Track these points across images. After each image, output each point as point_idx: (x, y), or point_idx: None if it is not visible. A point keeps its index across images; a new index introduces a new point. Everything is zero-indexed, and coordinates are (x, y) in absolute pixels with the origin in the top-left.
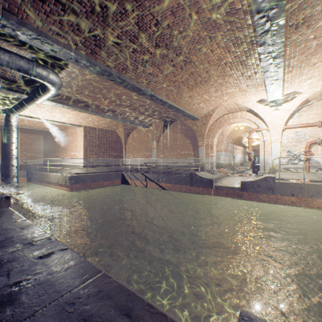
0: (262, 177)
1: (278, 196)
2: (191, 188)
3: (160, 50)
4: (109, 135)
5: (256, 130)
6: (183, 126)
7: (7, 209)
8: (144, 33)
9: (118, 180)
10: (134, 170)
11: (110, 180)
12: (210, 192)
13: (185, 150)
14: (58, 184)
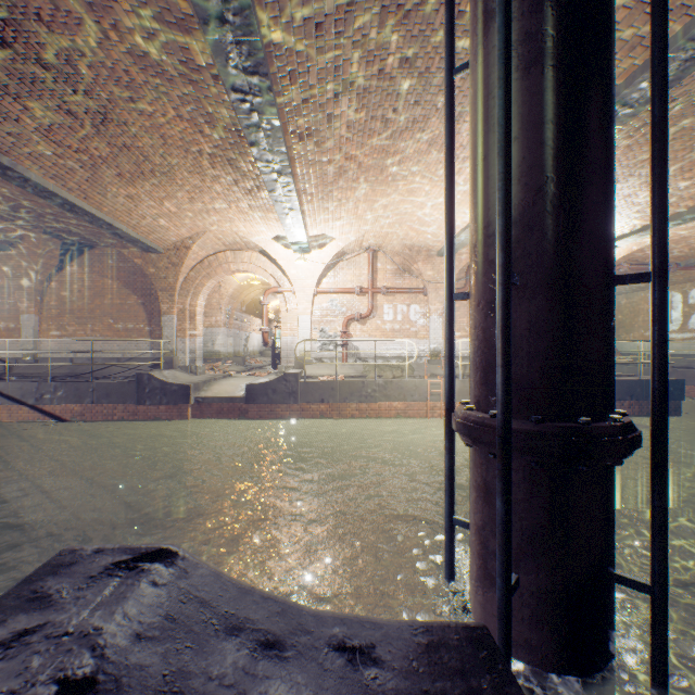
0: (281, 375)
1: (305, 405)
2: (140, 409)
3: (21, 61)
4: None
5: (276, 289)
6: (123, 262)
7: None
8: None
9: None
10: None
11: None
12: (185, 414)
13: (129, 320)
14: None
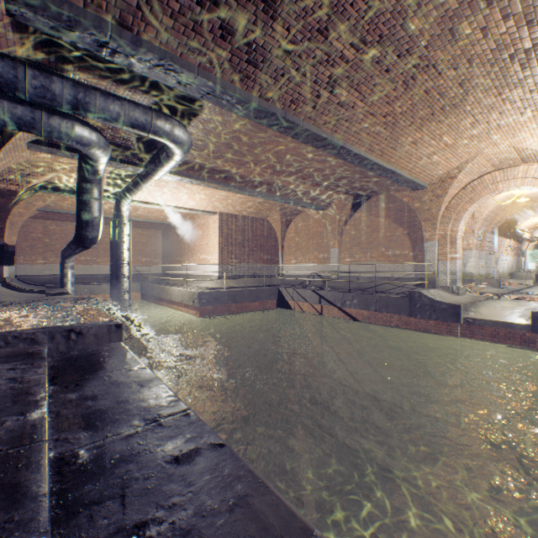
0: None
1: None
2: (410, 320)
3: (365, 51)
4: (257, 225)
5: None
6: (391, 203)
7: (118, 345)
8: (339, 21)
9: (272, 301)
10: (298, 284)
11: (260, 301)
12: (452, 331)
13: (395, 248)
14: (182, 304)
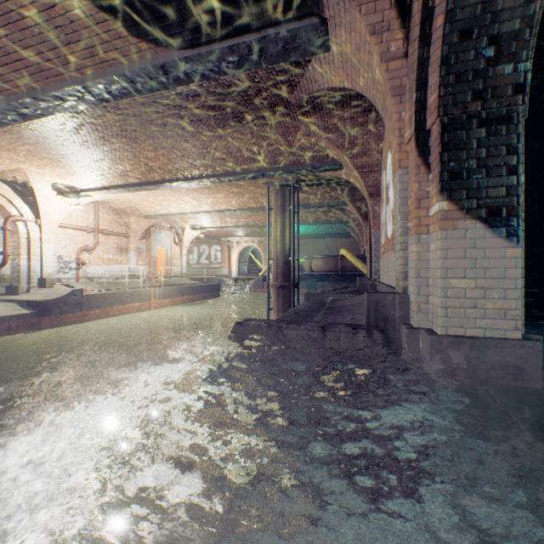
0: (71, 291)
1: (86, 312)
2: None
3: (158, 126)
4: None
5: (21, 218)
6: None
7: None
8: (186, 122)
9: None
10: None
11: None
12: None
13: None
14: None
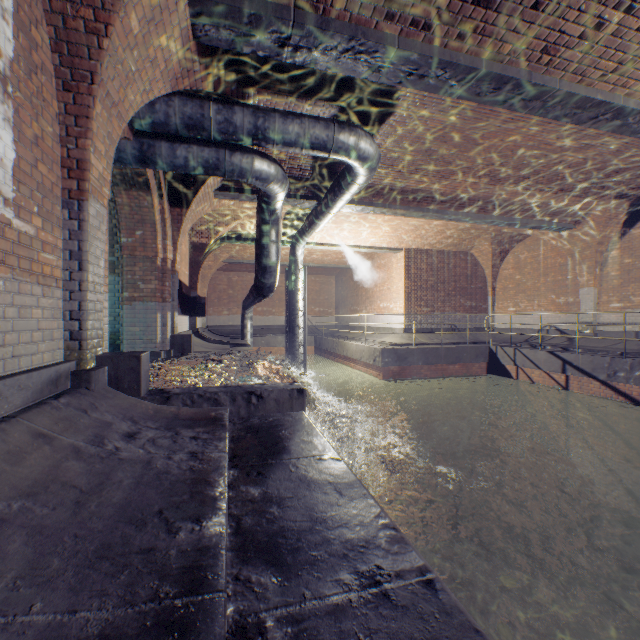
0: None
1: None
2: None
3: None
4: (455, 262)
5: None
6: None
7: (300, 415)
8: None
9: (480, 364)
10: (521, 342)
11: (461, 363)
12: None
13: None
14: (360, 362)
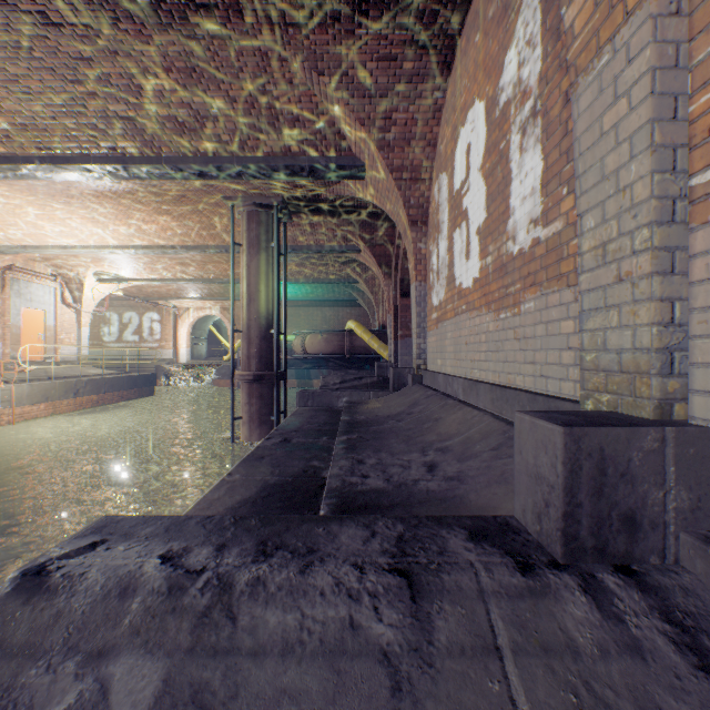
0: None
1: None
2: None
3: None
4: None
5: None
6: None
7: None
8: None
9: None
10: None
11: None
12: None
13: None
14: None
